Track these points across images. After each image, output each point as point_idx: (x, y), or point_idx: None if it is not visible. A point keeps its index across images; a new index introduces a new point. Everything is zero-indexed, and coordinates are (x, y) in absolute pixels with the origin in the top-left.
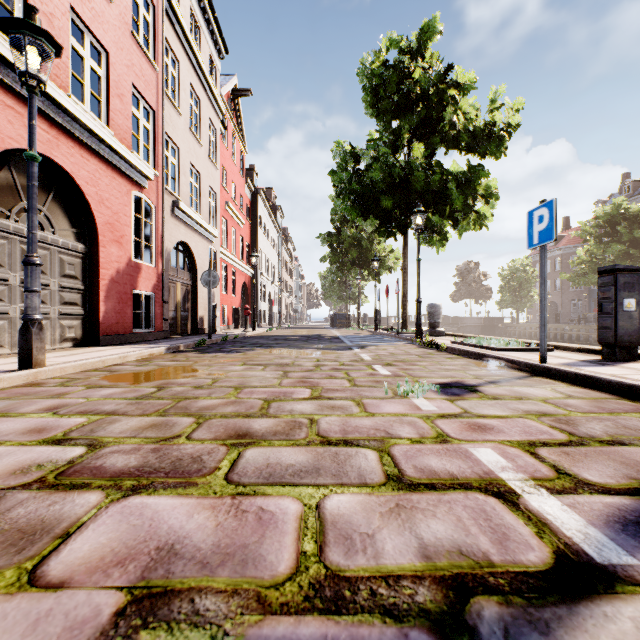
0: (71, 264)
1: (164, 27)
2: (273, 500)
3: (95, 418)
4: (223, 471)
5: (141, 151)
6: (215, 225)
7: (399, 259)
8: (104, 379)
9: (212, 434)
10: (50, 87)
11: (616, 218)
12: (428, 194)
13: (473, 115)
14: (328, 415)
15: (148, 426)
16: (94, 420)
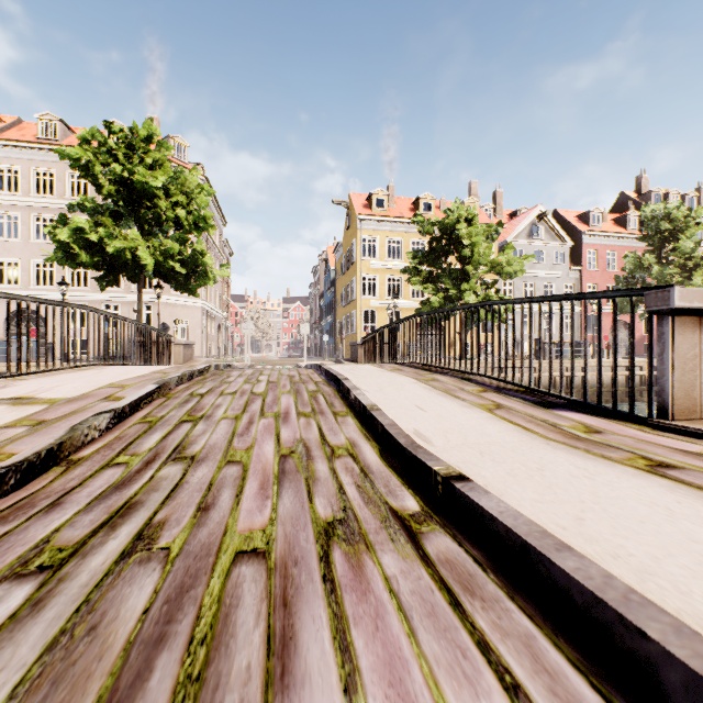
0: (625, 339)
1: None
2: None
3: None
4: None
5: None
6: None
7: None
8: None
9: None
10: None
11: None
12: None
13: None
14: None
15: None
16: None
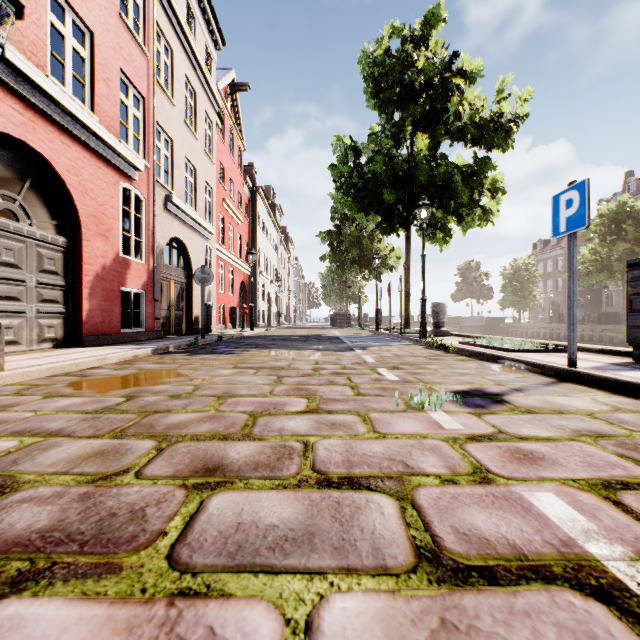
0: (51, 259)
1: (155, 11)
2: (235, 609)
3: (30, 441)
4: (169, 539)
5: (130, 141)
6: (211, 222)
7: (400, 258)
8: (70, 386)
9: (172, 468)
10: (23, 63)
11: (621, 216)
12: (432, 188)
13: (479, 106)
14: (327, 436)
15: (92, 454)
16: (26, 444)
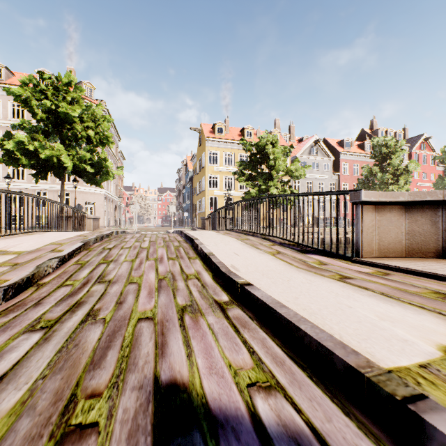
0: None
1: None
2: None
3: None
4: None
5: None
6: None
7: None
8: None
9: None
10: None
11: None
12: None
13: None
14: None
15: None
16: None
